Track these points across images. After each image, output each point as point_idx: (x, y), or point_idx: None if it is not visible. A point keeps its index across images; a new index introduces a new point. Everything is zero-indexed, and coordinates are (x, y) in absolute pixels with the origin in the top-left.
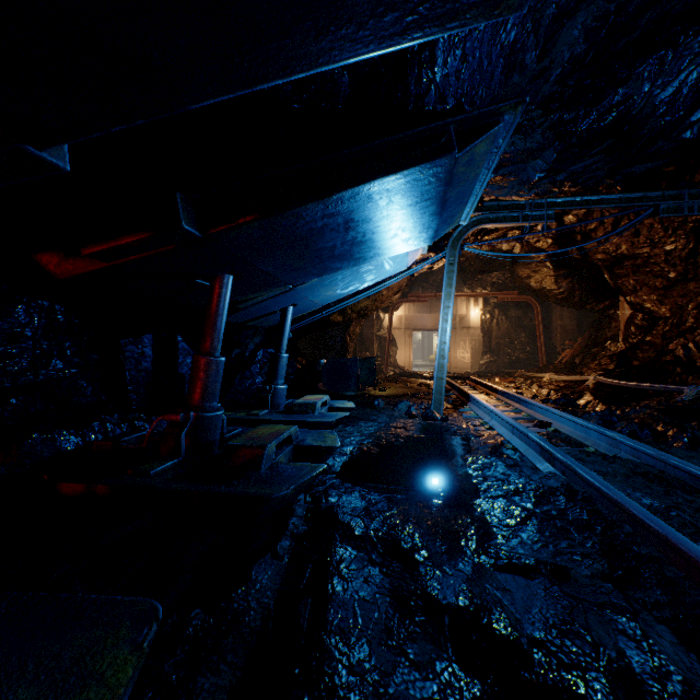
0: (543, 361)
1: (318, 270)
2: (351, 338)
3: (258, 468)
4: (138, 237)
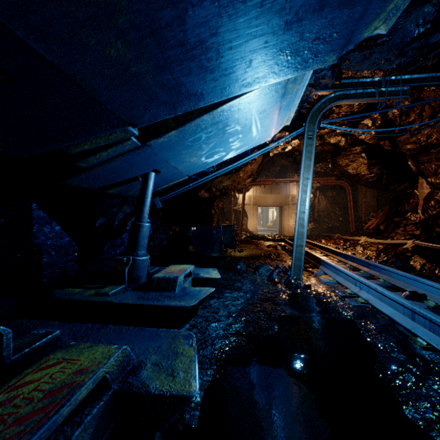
0: (353, 227)
1: (166, 93)
2: (215, 211)
3: None
4: None
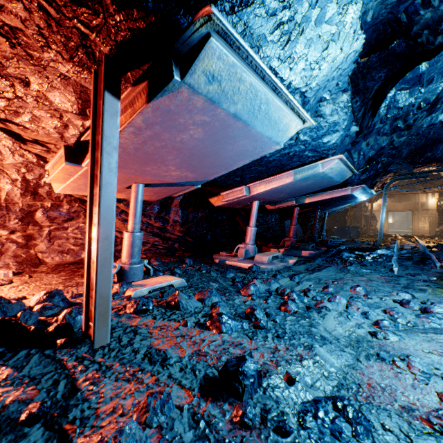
0: None
1: (337, 206)
2: (348, 217)
3: (327, 243)
4: (311, 208)
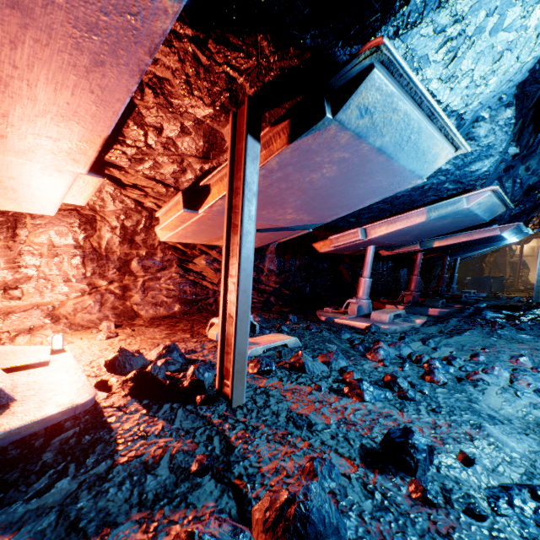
0: None
1: (474, 251)
2: (486, 265)
3: (460, 299)
4: (438, 254)
